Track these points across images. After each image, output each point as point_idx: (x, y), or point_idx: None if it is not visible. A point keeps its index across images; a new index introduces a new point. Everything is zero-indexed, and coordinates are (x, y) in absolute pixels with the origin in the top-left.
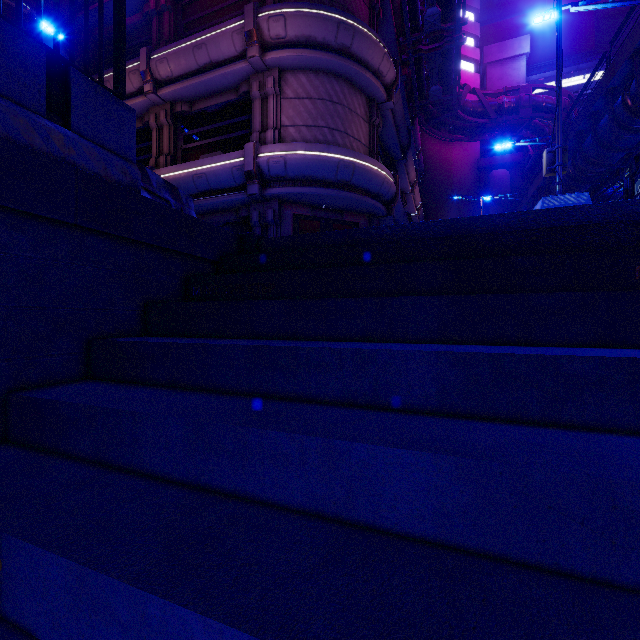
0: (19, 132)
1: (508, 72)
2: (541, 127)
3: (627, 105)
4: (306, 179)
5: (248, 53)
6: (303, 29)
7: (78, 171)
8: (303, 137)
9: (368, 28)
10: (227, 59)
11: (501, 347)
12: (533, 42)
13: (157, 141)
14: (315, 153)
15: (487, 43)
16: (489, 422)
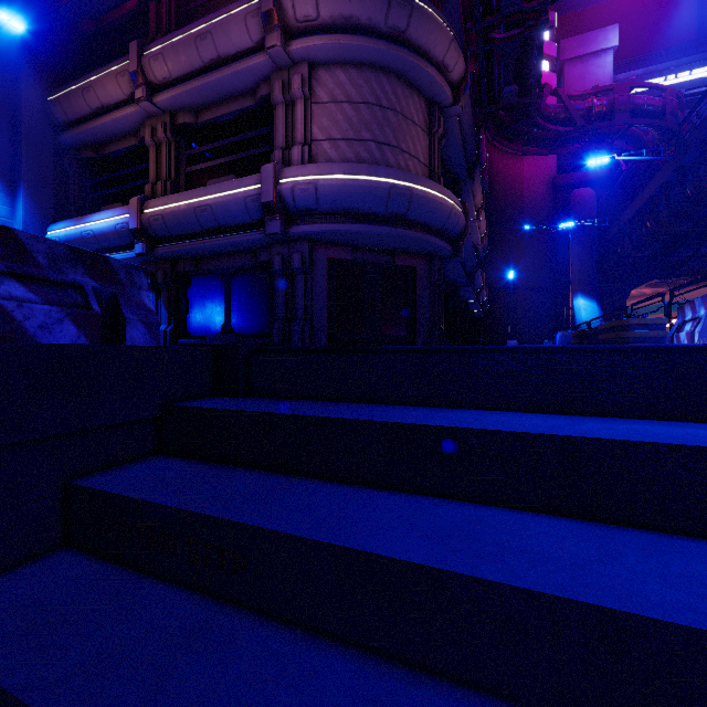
0: None
1: (591, 70)
2: (639, 136)
3: None
4: (345, 212)
5: (266, 42)
6: (341, 6)
7: None
8: (341, 155)
9: (430, 4)
10: (240, 52)
11: None
12: (619, 34)
13: (154, 162)
14: (357, 177)
15: (562, 37)
16: None
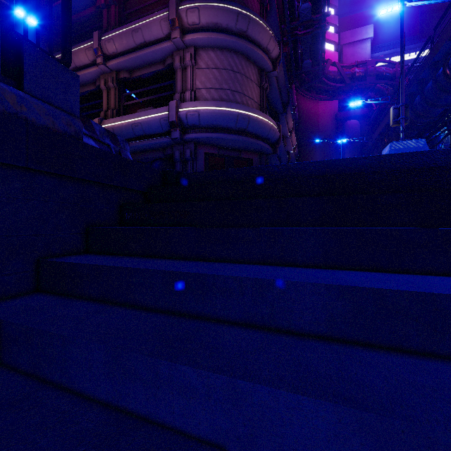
0: None
1: (358, 51)
2: (382, 90)
3: (446, 74)
4: (214, 127)
5: (172, 35)
6: (212, 18)
7: (28, 124)
8: (212, 97)
9: (259, 17)
10: (157, 40)
11: (377, 275)
12: (375, 29)
13: (106, 99)
14: (221, 108)
15: (343, 30)
16: (374, 351)
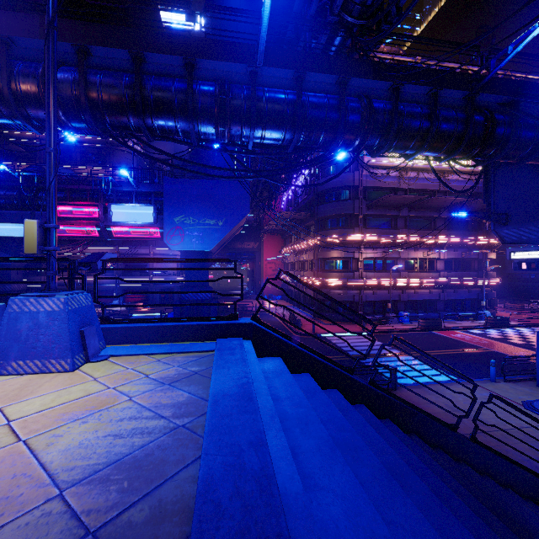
0: None
1: None
2: None
3: None
4: None
5: None
6: None
7: None
8: None
9: None
10: None
11: None
12: None
13: None
14: None
15: None
16: None
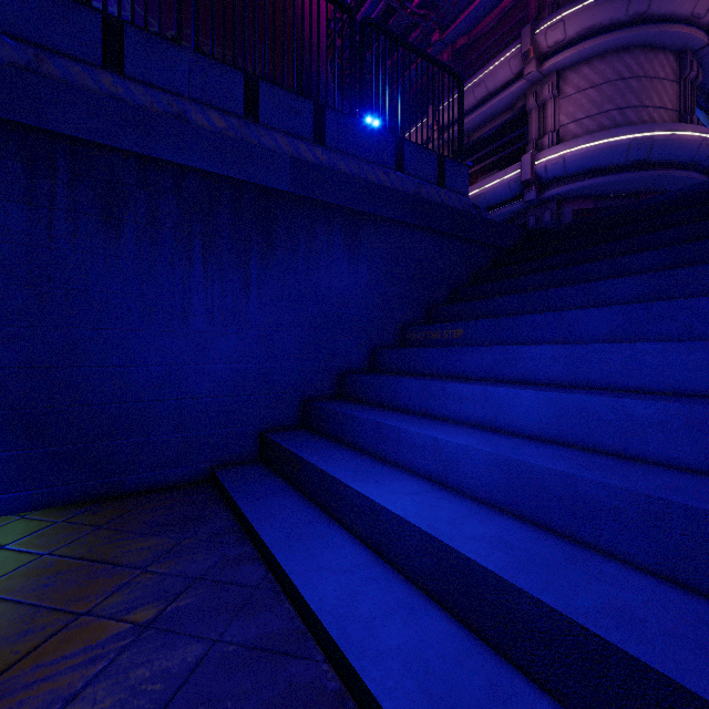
0: (431, 195)
1: None
2: None
3: None
4: (588, 171)
5: (525, 72)
6: (585, 22)
7: (449, 207)
8: (585, 129)
9: None
10: (503, 85)
11: None
12: None
13: None
14: (599, 142)
15: None
16: None
